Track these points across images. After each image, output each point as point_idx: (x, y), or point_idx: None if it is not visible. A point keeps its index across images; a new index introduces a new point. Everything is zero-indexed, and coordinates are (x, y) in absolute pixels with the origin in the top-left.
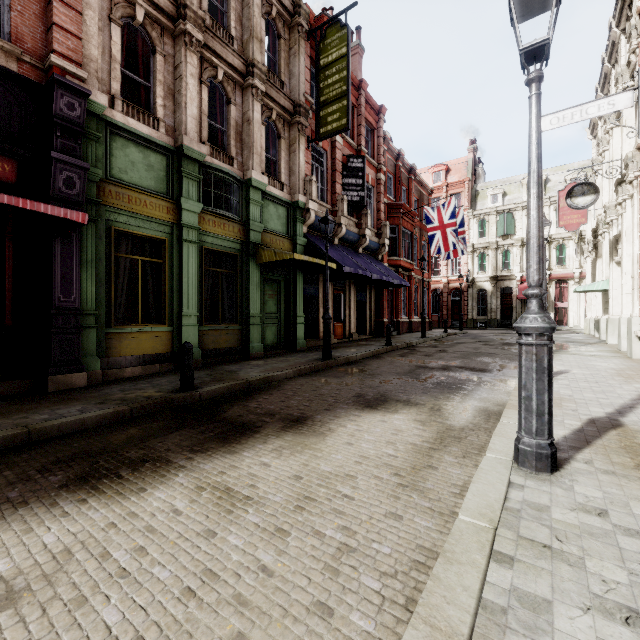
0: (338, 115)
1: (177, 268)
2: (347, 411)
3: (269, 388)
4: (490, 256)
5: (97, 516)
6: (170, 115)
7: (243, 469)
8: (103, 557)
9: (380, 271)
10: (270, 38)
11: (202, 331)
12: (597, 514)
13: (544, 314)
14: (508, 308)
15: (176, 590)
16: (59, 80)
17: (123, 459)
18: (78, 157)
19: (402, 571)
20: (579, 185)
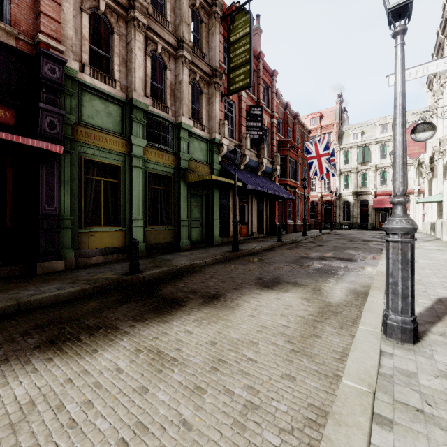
0: (243, 76)
1: (129, 186)
2: (250, 290)
3: (193, 272)
4: (352, 177)
5: (58, 373)
6: (124, 77)
7: (172, 335)
8: (58, 409)
9: (273, 188)
10: (195, 22)
11: (146, 231)
12: None
13: (408, 217)
14: (365, 215)
15: (113, 441)
16: (44, 52)
17: (83, 326)
18: (58, 107)
19: (297, 428)
20: (421, 124)
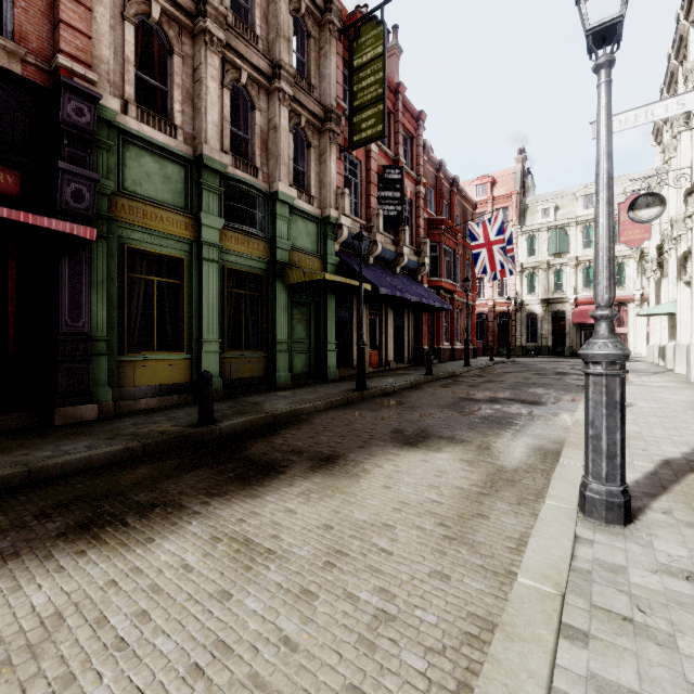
0: (373, 121)
1: (196, 290)
2: (384, 449)
3: (297, 422)
4: (541, 277)
5: (96, 572)
6: (189, 122)
7: (265, 516)
8: (99, 623)
9: (419, 293)
10: (299, 37)
11: (224, 359)
12: (685, 578)
13: (616, 339)
14: (561, 334)
15: (181, 667)
16: (66, 83)
17: (131, 503)
18: (87, 167)
19: (451, 646)
20: (643, 196)
